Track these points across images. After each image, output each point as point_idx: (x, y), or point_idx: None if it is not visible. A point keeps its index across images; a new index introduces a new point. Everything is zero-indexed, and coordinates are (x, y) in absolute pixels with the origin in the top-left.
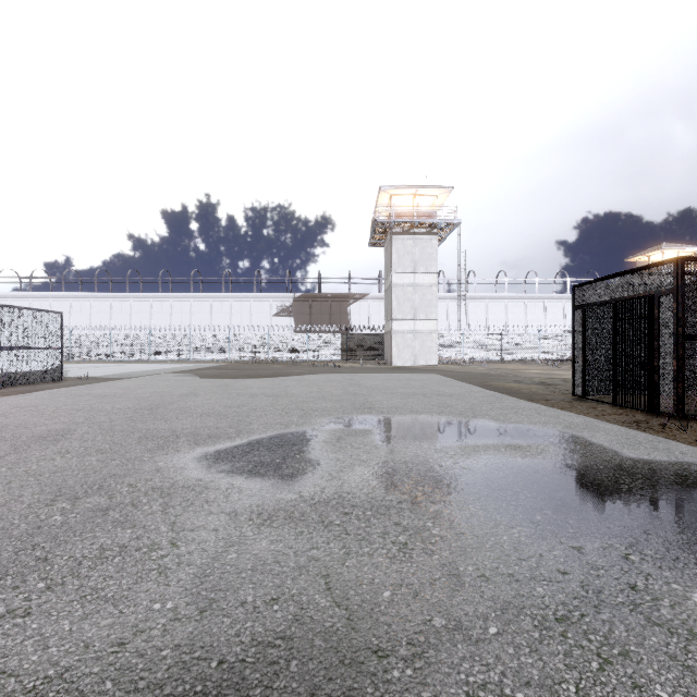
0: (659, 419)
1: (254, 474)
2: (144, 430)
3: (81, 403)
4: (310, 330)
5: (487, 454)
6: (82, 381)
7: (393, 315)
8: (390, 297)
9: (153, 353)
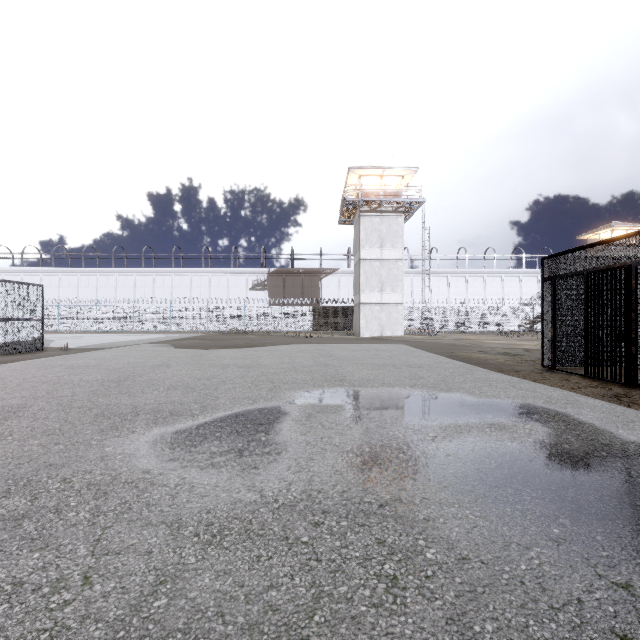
0: (639, 393)
1: (211, 463)
2: (103, 406)
3: (50, 375)
4: (284, 303)
5: (471, 436)
6: (61, 352)
7: (361, 288)
8: (358, 272)
9: (136, 324)
